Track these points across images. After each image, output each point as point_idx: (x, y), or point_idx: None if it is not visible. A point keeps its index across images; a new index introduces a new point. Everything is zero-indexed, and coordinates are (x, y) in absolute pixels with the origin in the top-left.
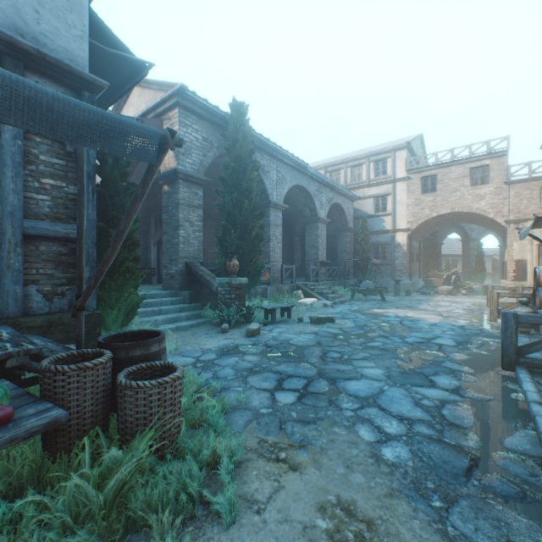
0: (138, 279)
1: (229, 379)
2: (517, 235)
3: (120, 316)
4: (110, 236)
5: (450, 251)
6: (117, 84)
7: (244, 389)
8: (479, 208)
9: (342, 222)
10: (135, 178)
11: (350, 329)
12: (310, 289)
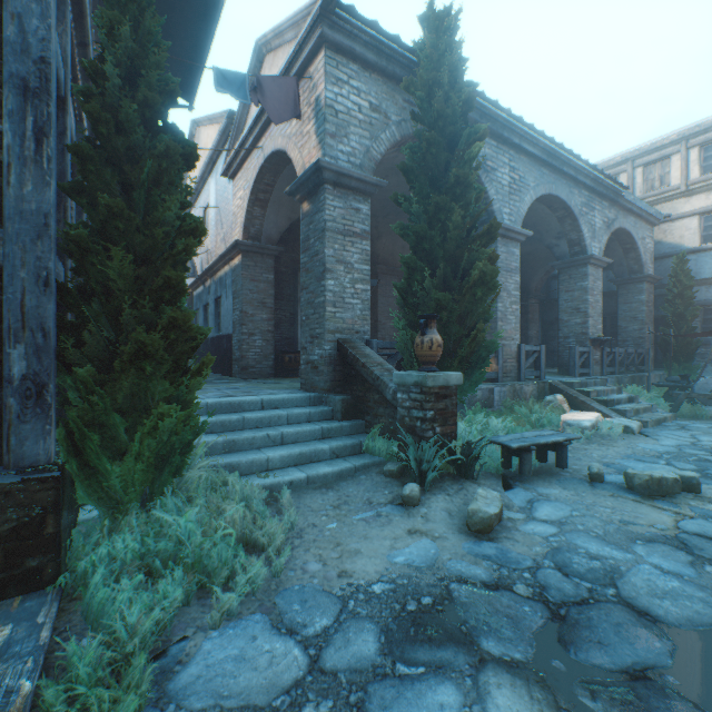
0: (190, 379)
1: None
2: None
3: (141, 473)
4: (106, 266)
5: None
6: (205, 0)
7: None
8: None
9: (629, 265)
10: (271, 211)
11: None
12: (579, 392)
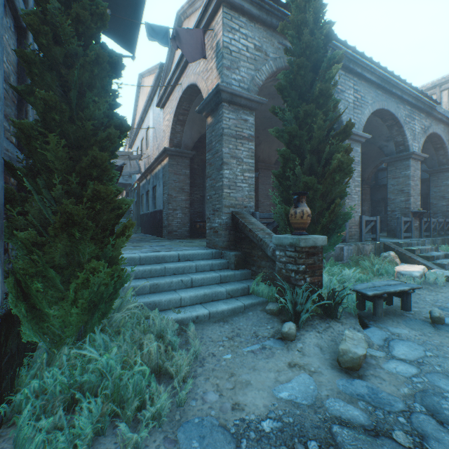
0: (115, 241)
1: None
2: None
3: (75, 315)
4: (45, 149)
5: None
6: None
7: None
8: None
9: (439, 159)
10: (187, 128)
11: None
12: (406, 250)
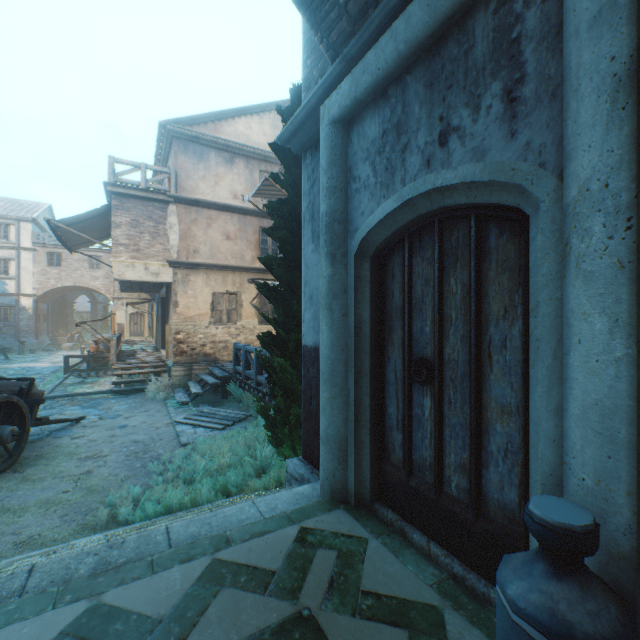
0: None
1: None
2: (120, 307)
3: None
4: None
5: (87, 307)
6: None
7: None
8: (96, 286)
9: None
10: None
11: None
12: None
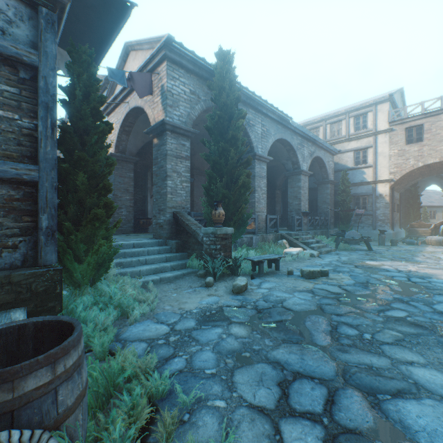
0: (111, 229)
1: (206, 377)
2: None
3: (90, 270)
4: (77, 180)
5: (428, 202)
6: (104, 34)
7: (228, 405)
8: None
9: (322, 175)
10: (132, 137)
11: (352, 288)
12: (294, 238)
